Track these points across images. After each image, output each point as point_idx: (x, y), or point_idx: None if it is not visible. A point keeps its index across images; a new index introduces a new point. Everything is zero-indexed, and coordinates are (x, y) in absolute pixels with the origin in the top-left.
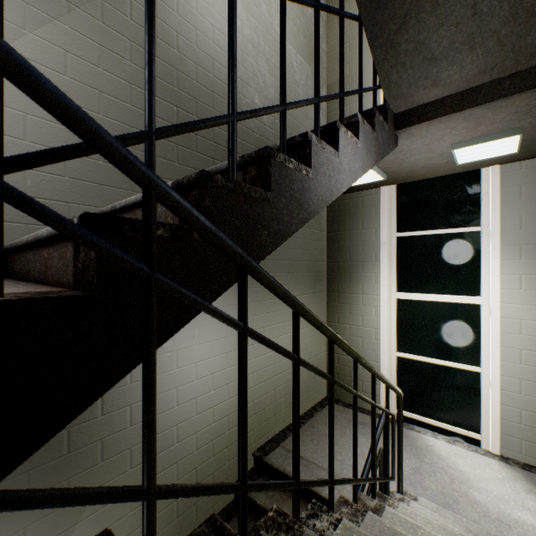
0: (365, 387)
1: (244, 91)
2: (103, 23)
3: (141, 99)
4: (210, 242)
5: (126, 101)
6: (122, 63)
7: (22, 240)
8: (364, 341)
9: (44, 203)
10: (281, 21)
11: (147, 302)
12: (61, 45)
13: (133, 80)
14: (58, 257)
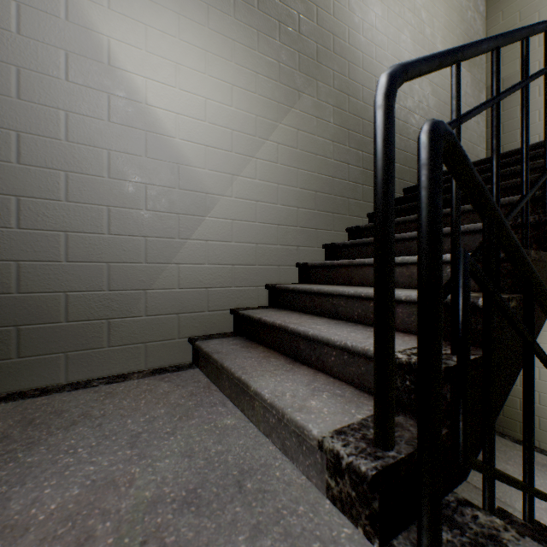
0: (543, 424)
1: (411, 120)
2: (317, 99)
3: (339, 152)
4: (545, 309)
5: (330, 157)
6: (328, 126)
7: (339, 292)
8: (542, 372)
9: (286, 248)
10: (546, 93)
11: (530, 358)
12: (295, 126)
13: (334, 138)
14: (406, 313)
